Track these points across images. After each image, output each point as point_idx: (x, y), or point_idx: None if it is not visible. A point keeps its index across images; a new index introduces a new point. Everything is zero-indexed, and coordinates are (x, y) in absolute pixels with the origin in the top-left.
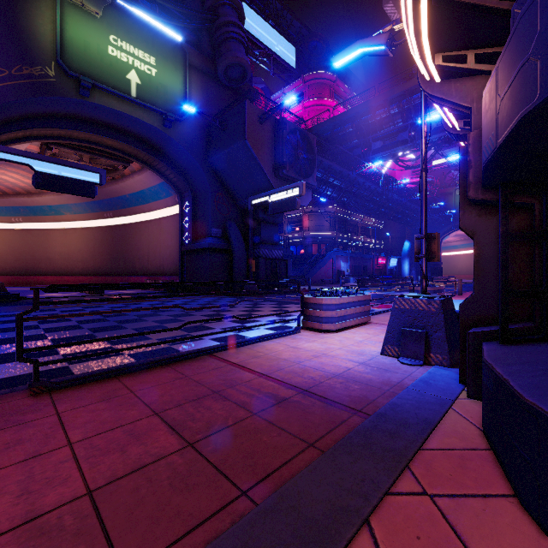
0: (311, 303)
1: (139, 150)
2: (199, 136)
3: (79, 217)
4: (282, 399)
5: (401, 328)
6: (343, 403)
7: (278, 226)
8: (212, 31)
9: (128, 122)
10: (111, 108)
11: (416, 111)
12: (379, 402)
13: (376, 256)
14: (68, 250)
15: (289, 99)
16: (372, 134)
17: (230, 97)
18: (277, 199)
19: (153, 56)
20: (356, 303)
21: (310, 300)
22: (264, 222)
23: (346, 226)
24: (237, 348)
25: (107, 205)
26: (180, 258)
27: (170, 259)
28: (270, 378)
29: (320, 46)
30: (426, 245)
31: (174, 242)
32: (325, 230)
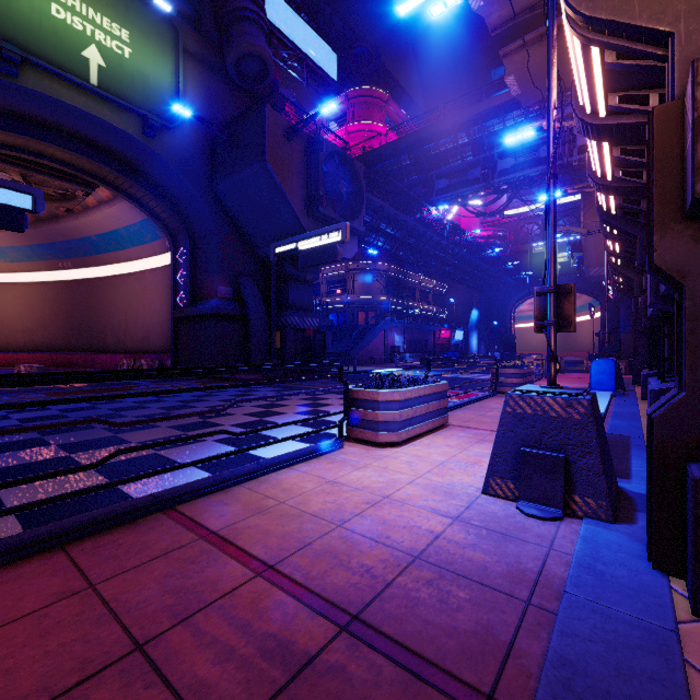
0: (360, 399)
1: (107, 168)
2: (199, 154)
3: (18, 266)
4: (299, 662)
5: (518, 448)
6: (447, 666)
7: (314, 287)
8: (218, 5)
9: (86, 124)
10: (57, 98)
11: (490, 143)
12: (526, 654)
13: (438, 327)
14: (2, 315)
15: (328, 108)
16: (435, 169)
17: (245, 103)
18: (311, 247)
19: (126, 28)
20: (429, 397)
21: (359, 394)
22: (293, 279)
23: (401, 289)
24: (229, 488)
25: (63, 250)
26: (172, 327)
27: (159, 330)
28: (279, 576)
29: (368, 54)
30: (556, 304)
31: (164, 305)
32: (375, 294)
